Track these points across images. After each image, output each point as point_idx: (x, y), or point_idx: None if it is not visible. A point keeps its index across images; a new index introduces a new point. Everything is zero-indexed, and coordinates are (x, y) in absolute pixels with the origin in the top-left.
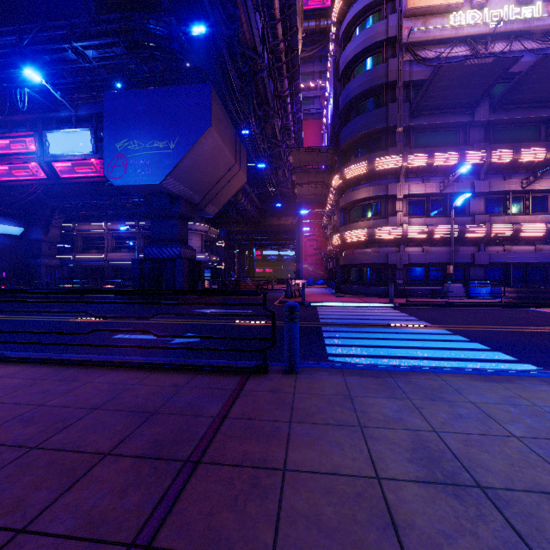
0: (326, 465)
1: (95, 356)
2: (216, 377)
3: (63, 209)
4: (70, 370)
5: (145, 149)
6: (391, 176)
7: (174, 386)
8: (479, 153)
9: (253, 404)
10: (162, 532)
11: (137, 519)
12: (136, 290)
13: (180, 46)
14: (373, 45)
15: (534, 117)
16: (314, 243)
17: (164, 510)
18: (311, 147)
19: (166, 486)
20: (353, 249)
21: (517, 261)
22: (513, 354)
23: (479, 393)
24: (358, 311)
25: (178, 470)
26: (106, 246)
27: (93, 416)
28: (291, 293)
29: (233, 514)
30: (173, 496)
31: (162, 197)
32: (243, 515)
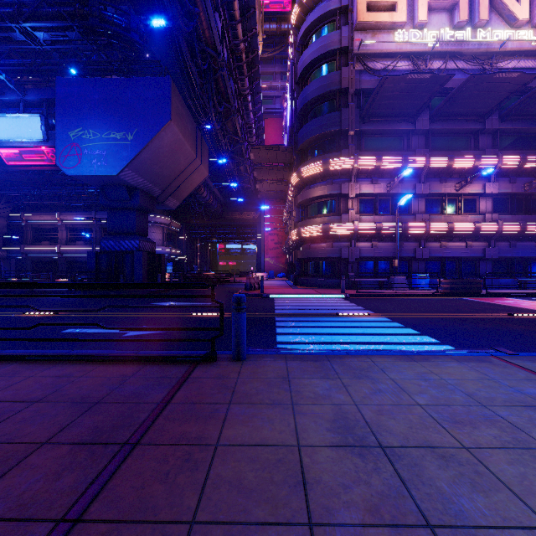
0: (255, 438)
1: (41, 351)
2: (164, 367)
3: (10, 198)
4: (11, 366)
5: (101, 139)
6: (344, 176)
7: (122, 376)
8: (420, 158)
9: (198, 389)
10: (93, 506)
11: (69, 498)
12: (83, 283)
13: (140, 37)
14: (328, 53)
15: (465, 129)
16: (276, 237)
17: (97, 488)
18: (271, 145)
19: (101, 467)
20: (310, 244)
21: (452, 256)
22: (437, 337)
23: (399, 371)
24: (312, 302)
25: (115, 452)
26: (60, 237)
27: (32, 409)
28: (251, 285)
29: (163, 485)
30: (107, 475)
31: (120, 188)
32: (172, 485)
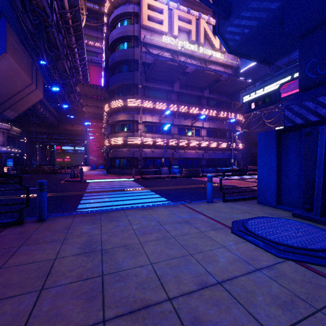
0: (29, 260)
1: None
2: None
3: None
4: None
5: None
6: (136, 110)
7: None
8: (175, 106)
9: None
10: None
11: None
12: None
13: None
14: (127, 36)
15: (195, 94)
16: (97, 143)
17: None
18: (91, 84)
19: None
20: (116, 148)
21: (189, 157)
22: (167, 198)
23: (135, 215)
24: (113, 183)
25: None
26: None
27: None
28: (74, 175)
29: None
30: None
31: None
32: None
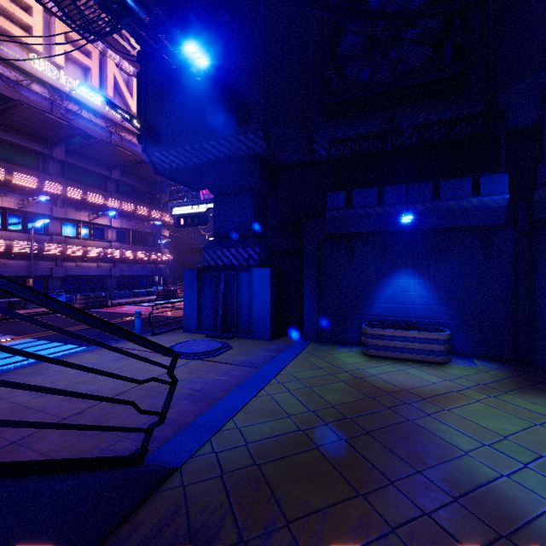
0: None
1: None
2: None
3: None
4: None
5: None
6: None
7: None
8: (57, 185)
9: None
10: None
11: None
12: None
13: None
14: None
15: (97, 171)
16: None
17: None
18: None
19: None
20: None
21: (86, 274)
22: (77, 344)
23: (58, 366)
24: None
25: None
26: None
27: None
28: None
29: None
30: None
31: None
32: None
